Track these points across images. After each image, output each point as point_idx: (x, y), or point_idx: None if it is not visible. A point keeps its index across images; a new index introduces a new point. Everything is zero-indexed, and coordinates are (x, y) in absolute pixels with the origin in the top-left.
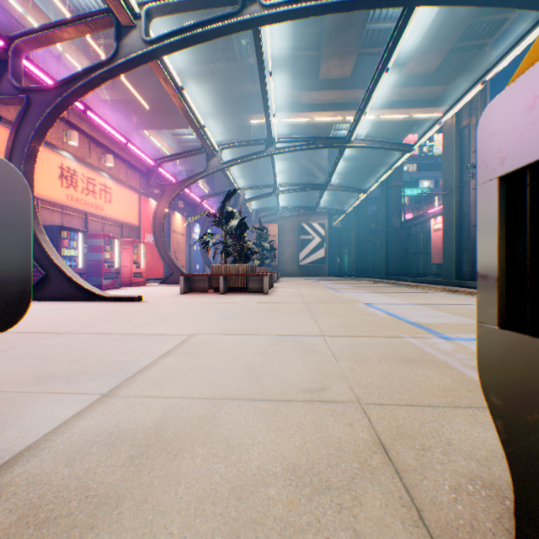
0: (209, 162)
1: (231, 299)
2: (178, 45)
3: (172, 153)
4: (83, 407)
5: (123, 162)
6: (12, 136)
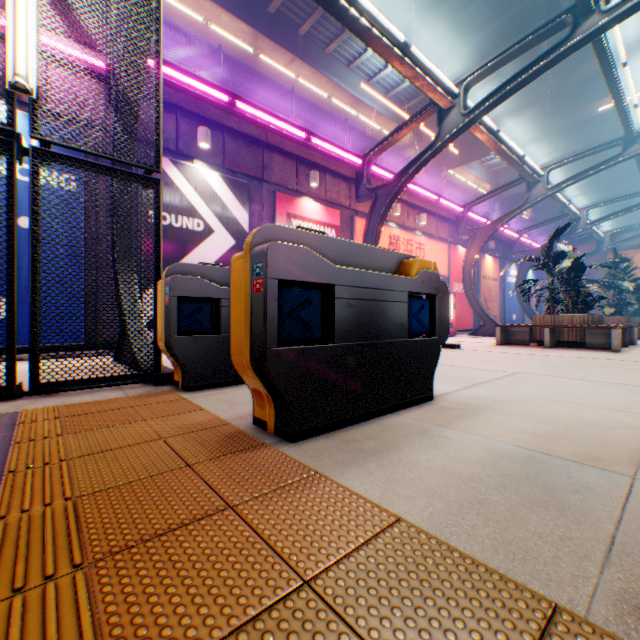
0: (528, 192)
1: (557, 353)
2: (494, 104)
3: (478, 184)
4: (458, 388)
5: (432, 216)
6: (365, 225)
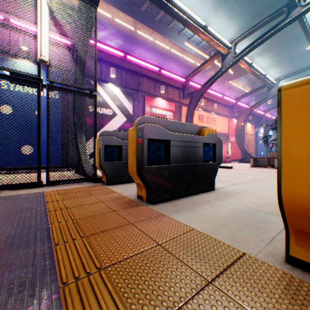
0: (268, 91)
1: None
2: (248, 51)
3: (244, 88)
4: (227, 185)
5: (220, 104)
6: (186, 110)
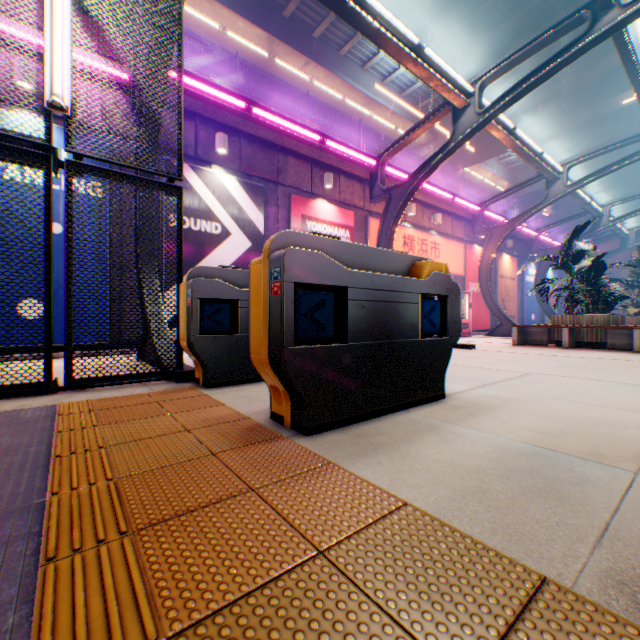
0: (547, 189)
1: (575, 354)
2: (510, 103)
3: (495, 182)
4: (470, 387)
5: (447, 215)
6: (379, 226)
